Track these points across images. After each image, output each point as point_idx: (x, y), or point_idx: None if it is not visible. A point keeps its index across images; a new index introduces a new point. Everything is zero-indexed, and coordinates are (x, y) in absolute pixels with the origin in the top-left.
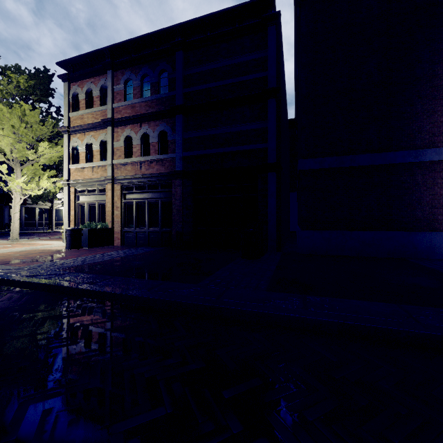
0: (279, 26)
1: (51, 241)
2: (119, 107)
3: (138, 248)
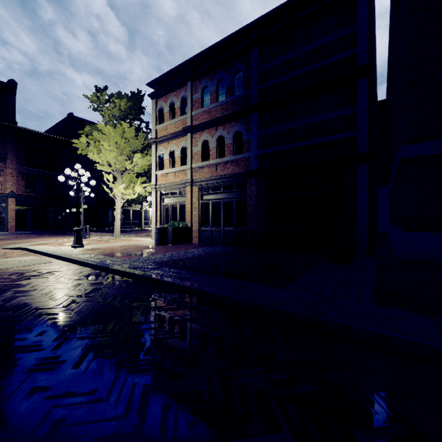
0: None
1: (143, 238)
2: (197, 114)
3: (215, 246)
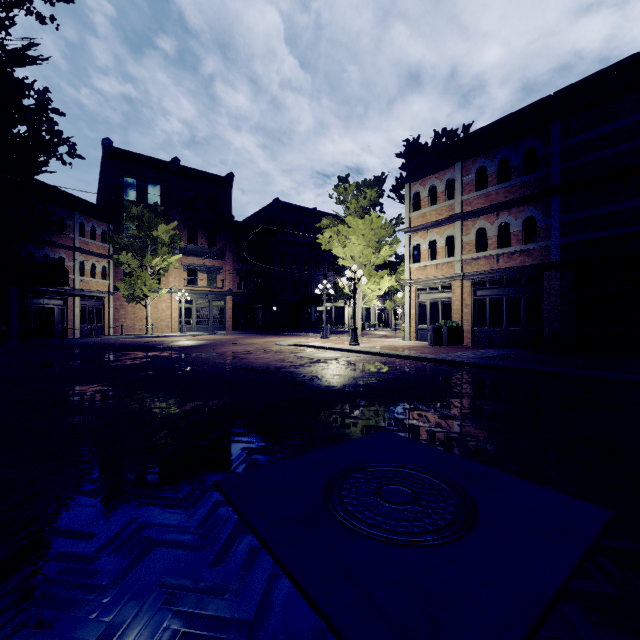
0: None
1: (388, 339)
2: (469, 199)
3: (500, 348)
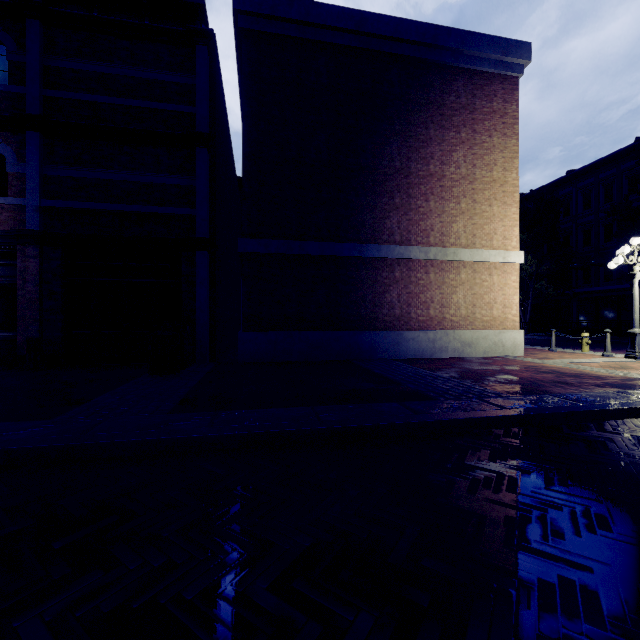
0: (213, 50)
1: None
2: None
3: None
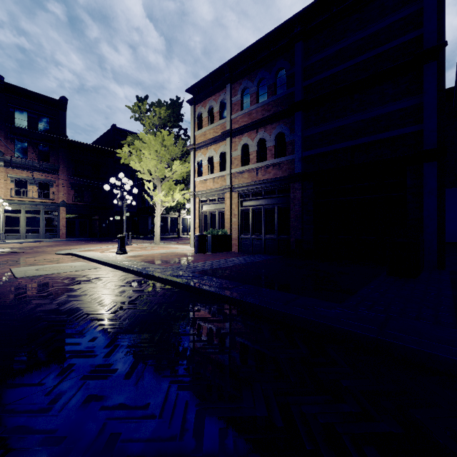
0: None
1: (181, 246)
2: (236, 117)
3: (255, 255)
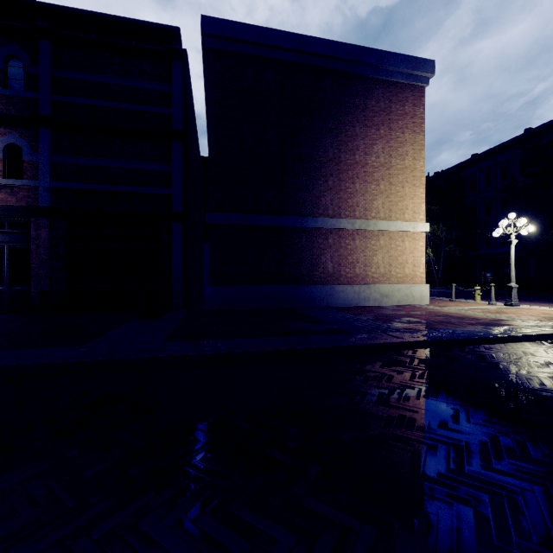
0: (186, 63)
1: None
2: None
3: None
